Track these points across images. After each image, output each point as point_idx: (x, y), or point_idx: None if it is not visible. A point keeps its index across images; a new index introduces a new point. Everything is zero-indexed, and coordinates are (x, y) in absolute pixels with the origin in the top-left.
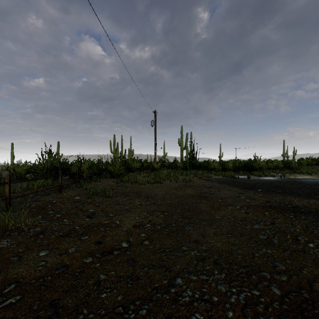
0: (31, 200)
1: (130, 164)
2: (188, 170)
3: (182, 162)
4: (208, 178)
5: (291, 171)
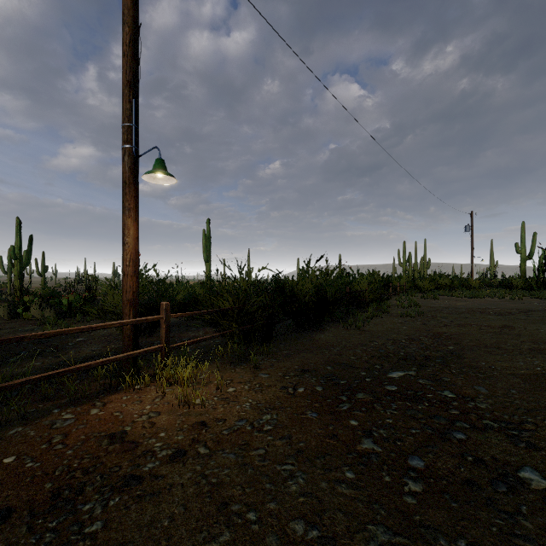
0: None
1: (436, 280)
2: (532, 291)
3: (523, 279)
4: None
5: None
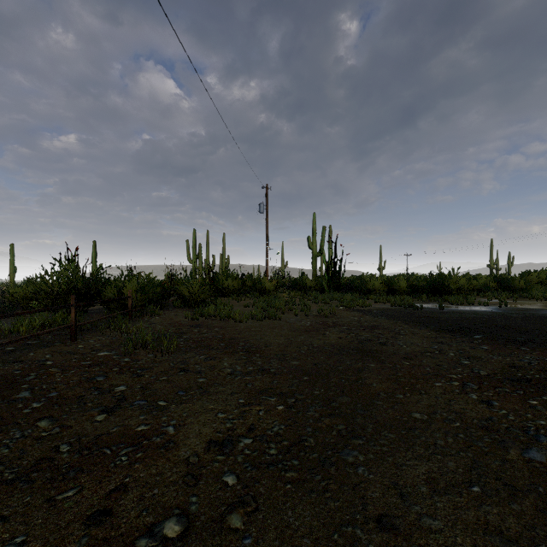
0: (2, 359)
1: (222, 282)
2: (325, 292)
3: (315, 278)
4: (365, 308)
5: (513, 294)
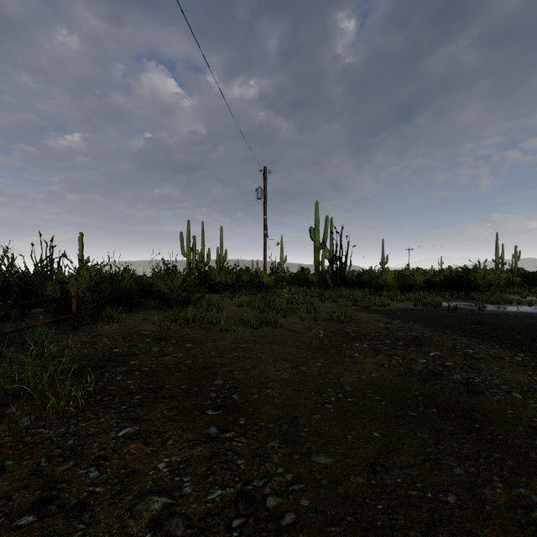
0: None
1: (213, 276)
2: (330, 288)
3: (318, 272)
4: (383, 307)
5: None
